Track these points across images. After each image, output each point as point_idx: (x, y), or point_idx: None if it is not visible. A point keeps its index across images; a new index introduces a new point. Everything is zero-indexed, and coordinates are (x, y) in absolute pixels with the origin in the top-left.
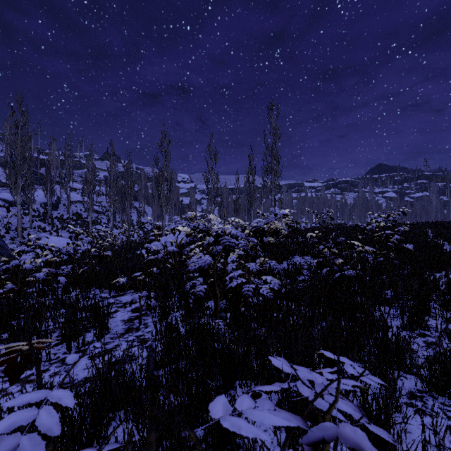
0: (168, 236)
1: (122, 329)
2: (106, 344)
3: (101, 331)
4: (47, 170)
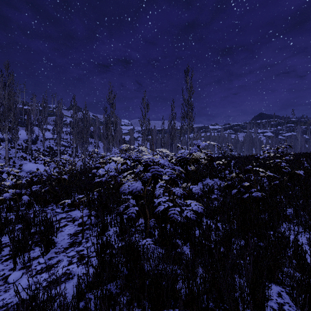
0: (113, 163)
1: (67, 243)
2: (49, 260)
3: (46, 247)
4: (28, 116)
